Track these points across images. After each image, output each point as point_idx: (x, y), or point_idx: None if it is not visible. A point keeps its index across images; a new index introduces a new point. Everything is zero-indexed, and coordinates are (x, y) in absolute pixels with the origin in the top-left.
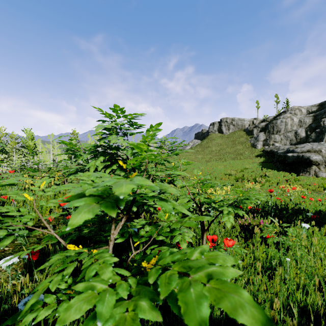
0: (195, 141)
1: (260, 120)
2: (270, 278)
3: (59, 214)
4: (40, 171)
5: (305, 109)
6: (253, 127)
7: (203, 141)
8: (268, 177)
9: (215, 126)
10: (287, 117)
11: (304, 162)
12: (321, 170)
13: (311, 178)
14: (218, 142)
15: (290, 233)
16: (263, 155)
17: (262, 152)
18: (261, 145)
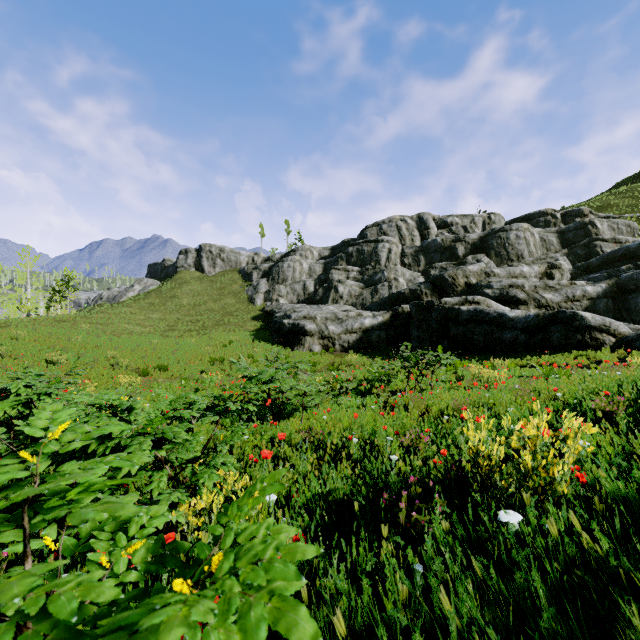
0: (149, 282)
1: (263, 258)
2: None
3: None
4: None
5: (318, 251)
6: (253, 268)
7: (165, 284)
8: (257, 355)
9: (189, 257)
10: (296, 260)
11: (299, 332)
12: (315, 342)
13: (304, 353)
14: (195, 289)
15: None
16: (263, 317)
17: (261, 312)
18: (261, 300)
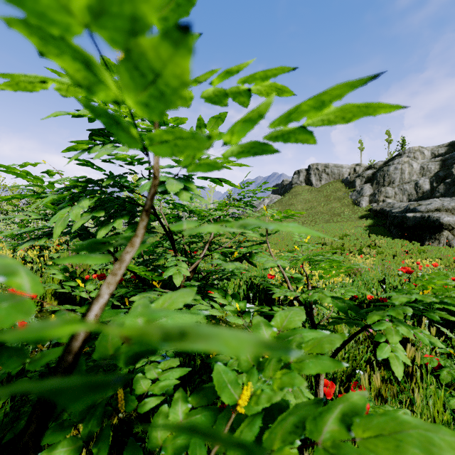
0: (273, 196)
1: (364, 167)
2: None
3: (52, 310)
4: (28, 238)
5: (429, 151)
6: (356, 177)
7: (284, 196)
8: (379, 247)
9: (301, 175)
10: (404, 162)
11: (431, 226)
12: None
13: (442, 248)
14: (306, 198)
15: None
16: (370, 216)
17: (368, 212)
18: (366, 202)
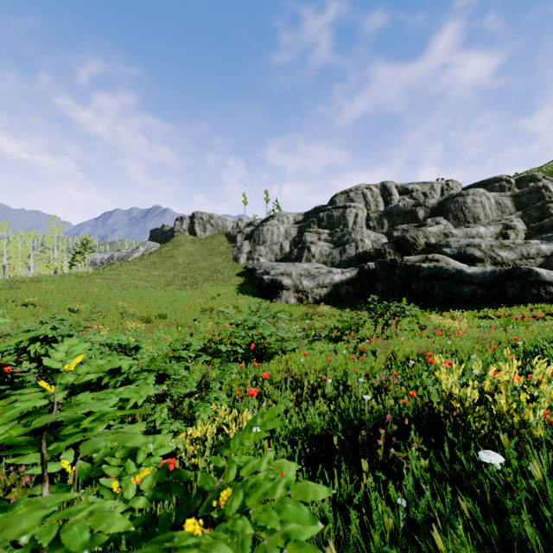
0: (151, 244)
1: (246, 223)
2: None
3: None
4: None
5: (293, 217)
6: (237, 232)
7: (164, 246)
8: (241, 306)
9: (184, 223)
10: (274, 225)
11: (277, 287)
12: (290, 295)
13: (281, 304)
14: (189, 250)
15: None
16: (245, 274)
17: (244, 269)
18: (244, 259)
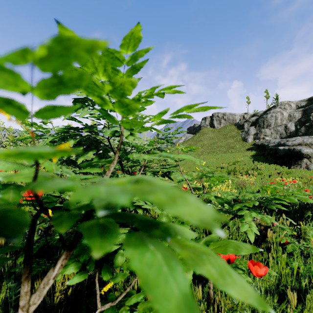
0: (188, 135)
1: (250, 115)
2: (298, 302)
3: None
4: None
5: (295, 104)
6: (244, 121)
7: (195, 135)
8: (259, 170)
9: (207, 121)
10: (277, 111)
11: (295, 155)
12: (312, 163)
13: (302, 170)
14: (210, 136)
15: (311, 236)
16: (254, 149)
17: (252, 146)
18: (251, 139)
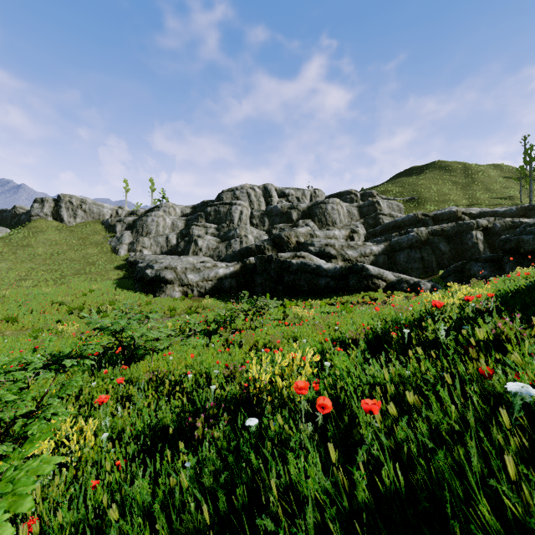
0: None
1: (127, 212)
2: None
3: None
4: None
5: (180, 209)
6: (117, 221)
7: (16, 232)
8: (119, 302)
9: (46, 206)
10: (160, 216)
11: (161, 281)
12: (175, 289)
13: (165, 299)
14: (52, 238)
15: None
16: (126, 266)
17: (125, 262)
18: (125, 251)
